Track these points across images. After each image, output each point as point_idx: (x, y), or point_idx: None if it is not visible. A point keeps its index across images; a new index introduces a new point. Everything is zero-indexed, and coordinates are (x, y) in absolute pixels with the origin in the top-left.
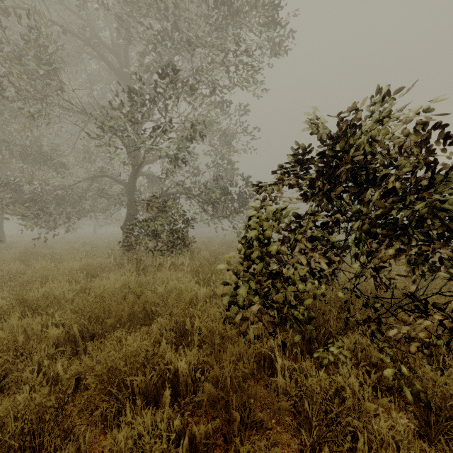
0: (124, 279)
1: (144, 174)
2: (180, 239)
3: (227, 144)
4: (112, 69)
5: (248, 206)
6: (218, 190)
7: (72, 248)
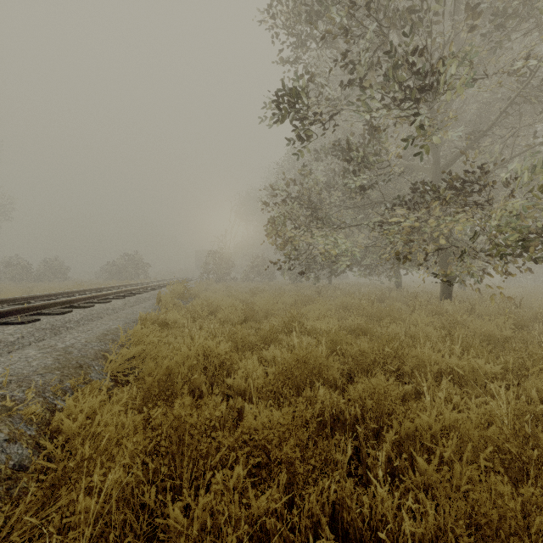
0: None
1: None
2: None
3: None
4: None
5: None
6: None
7: None
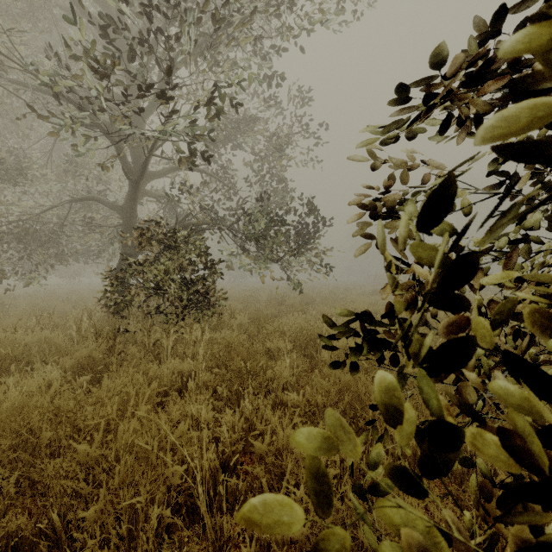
0: (19, 404)
1: (151, 194)
2: (201, 294)
3: (278, 151)
4: (96, 24)
5: (309, 243)
6: (264, 216)
7: (31, 308)
